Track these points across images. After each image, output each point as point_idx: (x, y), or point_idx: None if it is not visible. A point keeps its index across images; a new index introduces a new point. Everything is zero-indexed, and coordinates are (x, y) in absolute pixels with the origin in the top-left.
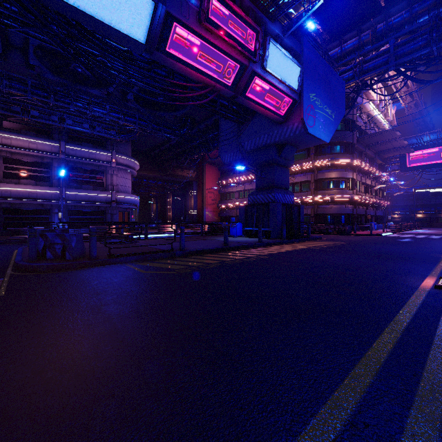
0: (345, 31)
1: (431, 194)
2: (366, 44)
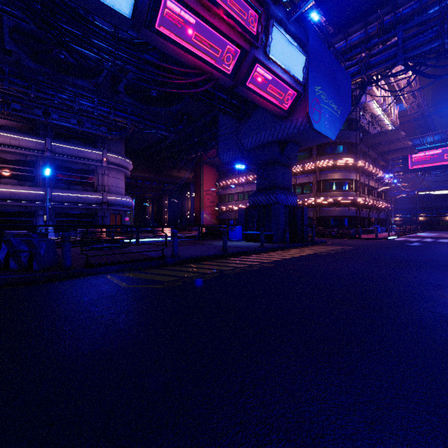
0: (351, 23)
1: (434, 196)
2: (372, 37)
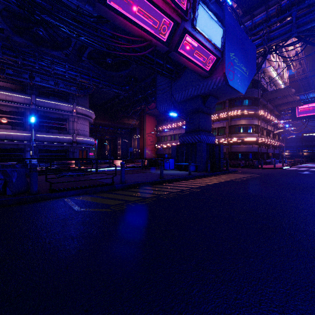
0: (255, 7)
1: None
2: (272, 17)
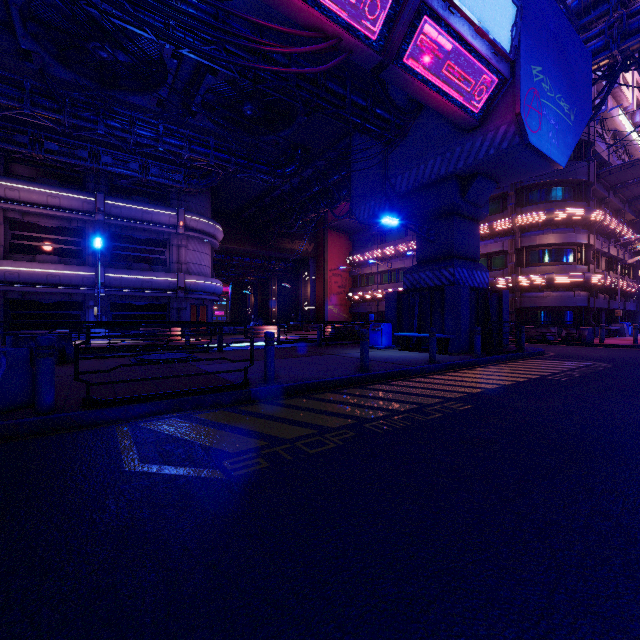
0: None
1: None
2: None
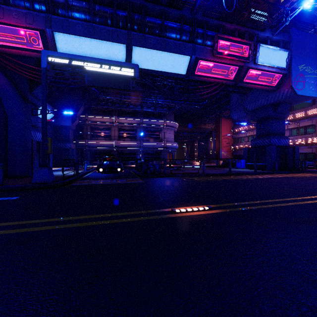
0: None
1: None
2: None
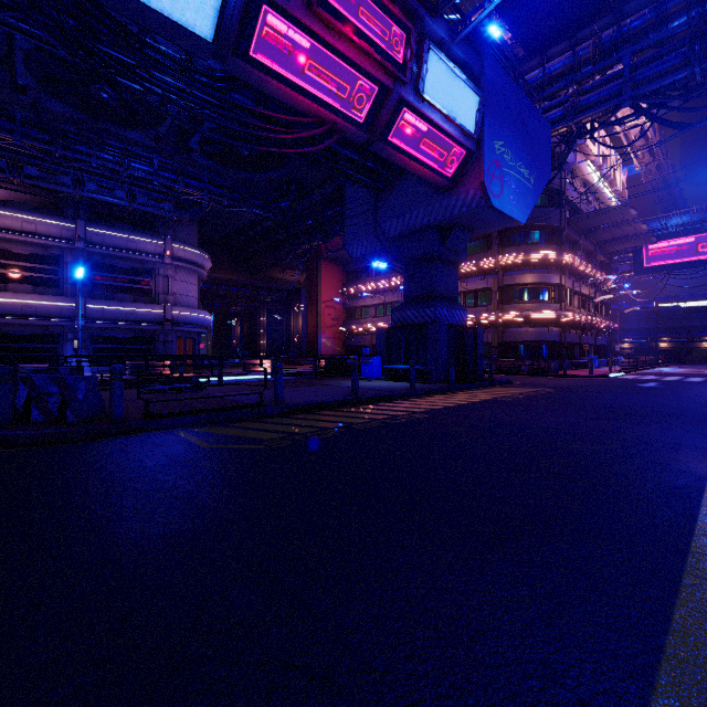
0: (551, 42)
1: (683, 310)
2: (584, 63)
